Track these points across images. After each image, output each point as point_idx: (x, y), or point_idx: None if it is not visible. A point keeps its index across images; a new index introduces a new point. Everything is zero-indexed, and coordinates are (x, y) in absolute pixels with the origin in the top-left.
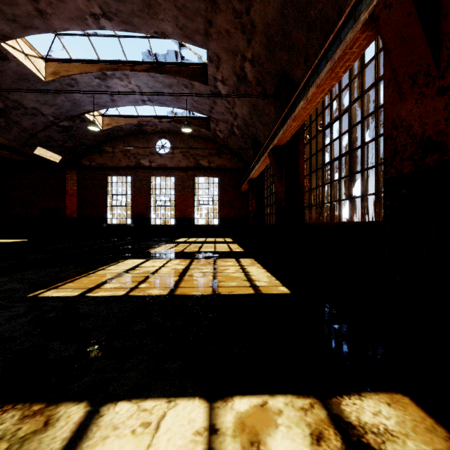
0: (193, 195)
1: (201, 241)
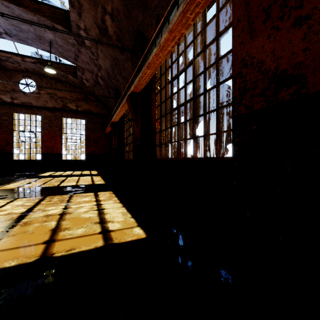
0: (61, 134)
1: (67, 174)
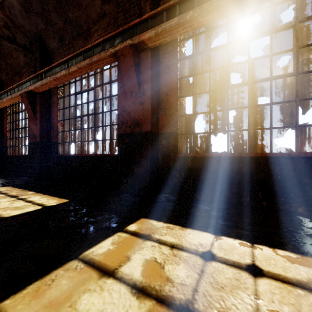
0: None
1: None
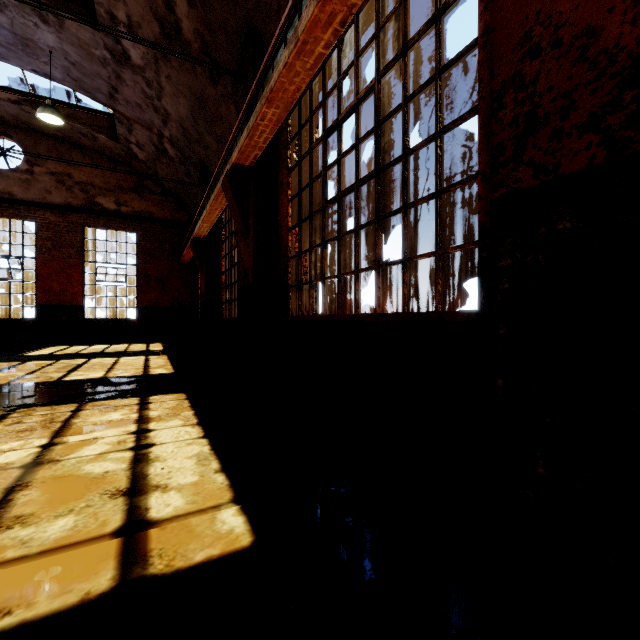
0: (82, 262)
1: (92, 352)
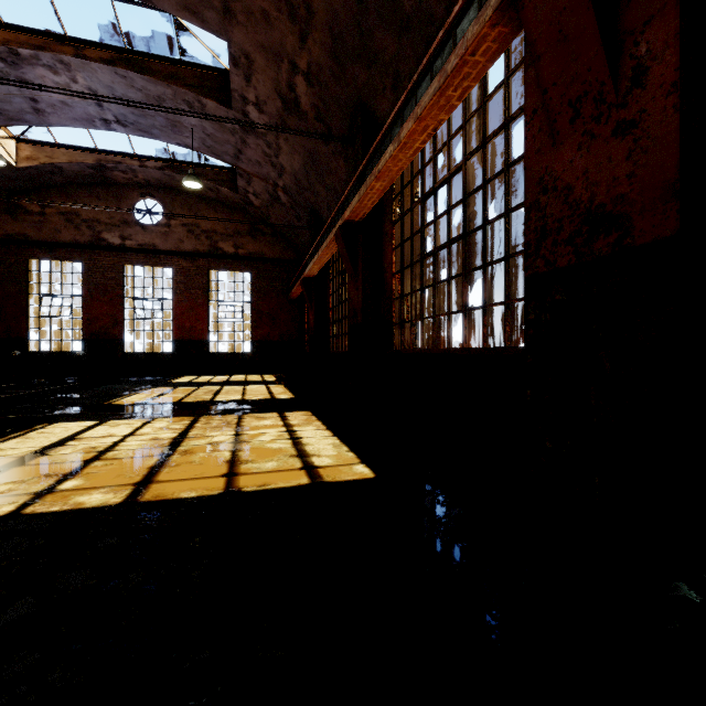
0: (207, 302)
1: (220, 381)
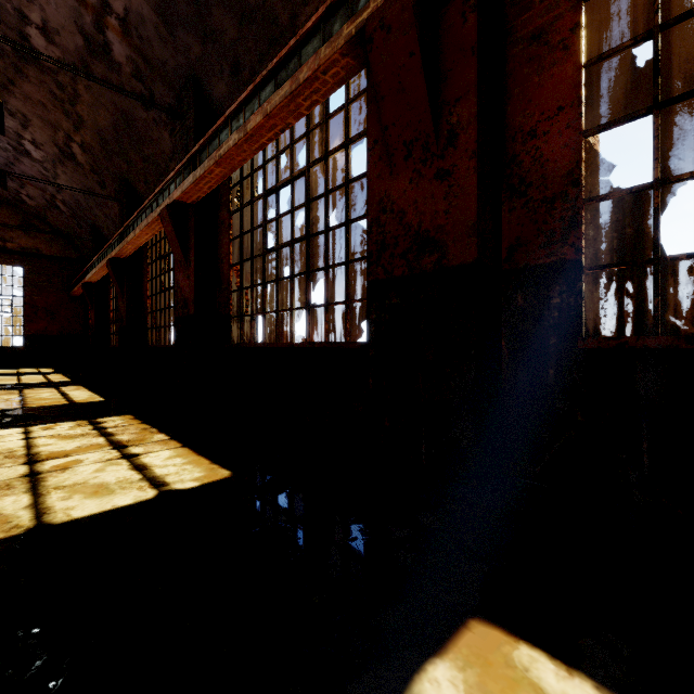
0: None
1: None
